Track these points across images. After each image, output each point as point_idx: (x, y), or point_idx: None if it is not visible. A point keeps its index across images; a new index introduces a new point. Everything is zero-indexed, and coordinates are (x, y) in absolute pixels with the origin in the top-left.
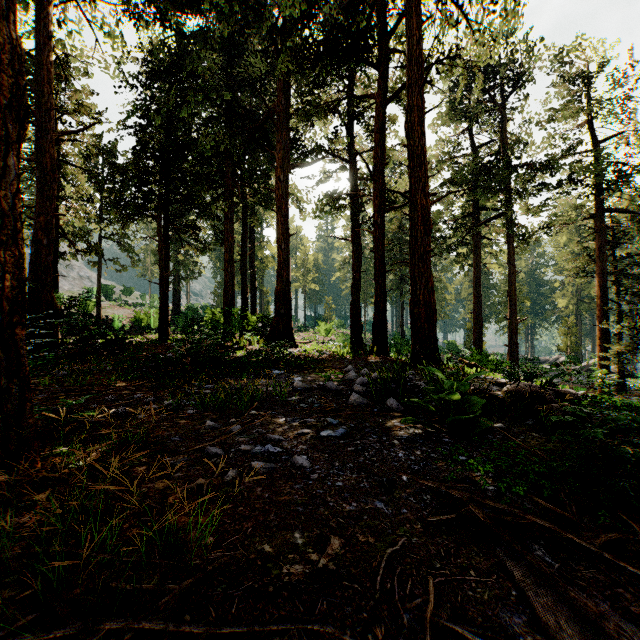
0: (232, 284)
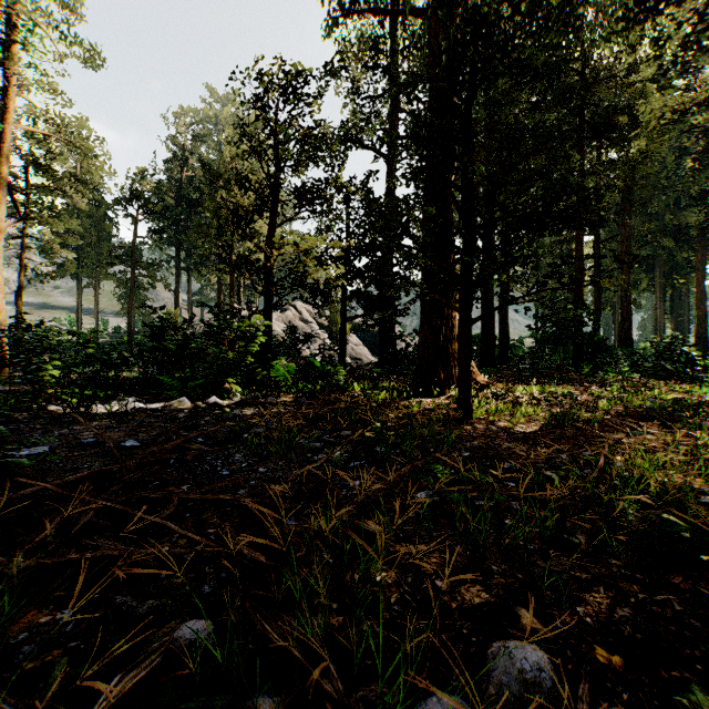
0: (662, 329)
